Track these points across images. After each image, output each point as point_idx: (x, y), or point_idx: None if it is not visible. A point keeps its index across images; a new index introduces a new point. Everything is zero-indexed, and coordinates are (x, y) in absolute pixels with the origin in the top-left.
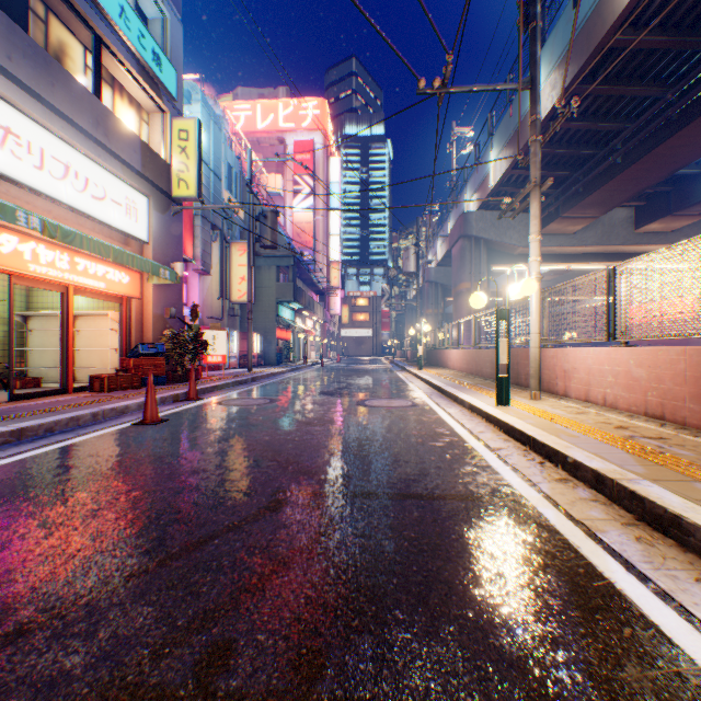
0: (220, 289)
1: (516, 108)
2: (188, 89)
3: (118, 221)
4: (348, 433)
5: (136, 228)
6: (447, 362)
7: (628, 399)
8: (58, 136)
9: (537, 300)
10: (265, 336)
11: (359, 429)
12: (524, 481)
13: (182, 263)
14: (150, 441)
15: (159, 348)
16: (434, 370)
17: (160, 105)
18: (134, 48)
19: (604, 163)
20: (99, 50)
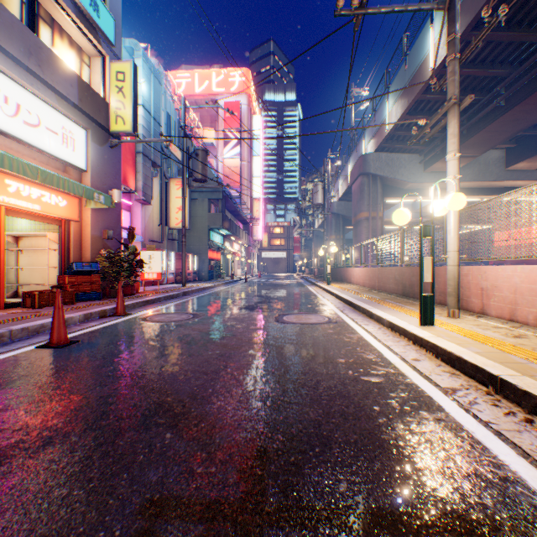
0: (160, 217)
1: (411, 61)
2: (131, 46)
3: (54, 148)
4: (267, 360)
5: (73, 156)
6: (350, 278)
7: None
8: None
9: (455, 218)
10: (199, 257)
11: (279, 355)
12: (536, 468)
13: (119, 190)
14: (34, 375)
15: (93, 266)
16: (340, 285)
17: (98, 48)
18: None
19: (488, 107)
20: None
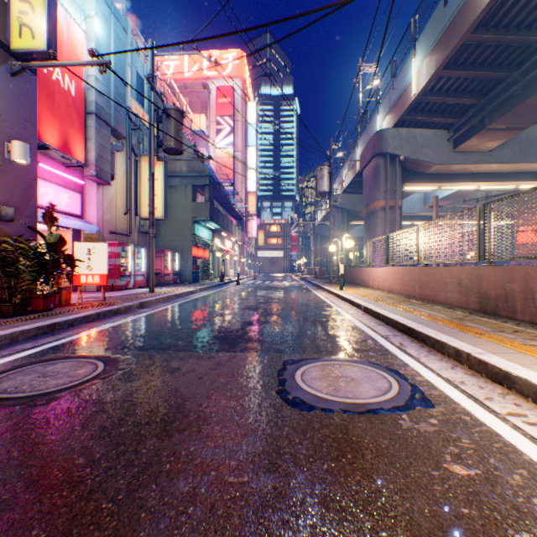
0: (127, 203)
1: None
2: None
3: None
4: None
5: None
6: (368, 280)
7: None
8: None
9: None
10: (181, 254)
11: None
12: None
13: (22, 142)
14: None
15: None
16: (357, 290)
17: None
18: None
19: None
20: None
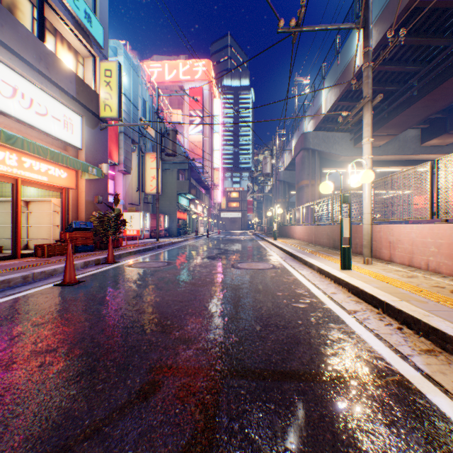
0: (138, 184)
1: (342, 58)
2: (115, 46)
3: (58, 132)
4: (225, 294)
5: (72, 138)
6: (293, 234)
7: (451, 266)
8: (7, 65)
9: (369, 188)
10: (169, 217)
11: (234, 290)
12: (394, 352)
13: (107, 164)
14: (59, 303)
15: (88, 225)
16: (284, 240)
17: (91, 51)
18: (69, 7)
19: (404, 96)
20: (41, 5)
